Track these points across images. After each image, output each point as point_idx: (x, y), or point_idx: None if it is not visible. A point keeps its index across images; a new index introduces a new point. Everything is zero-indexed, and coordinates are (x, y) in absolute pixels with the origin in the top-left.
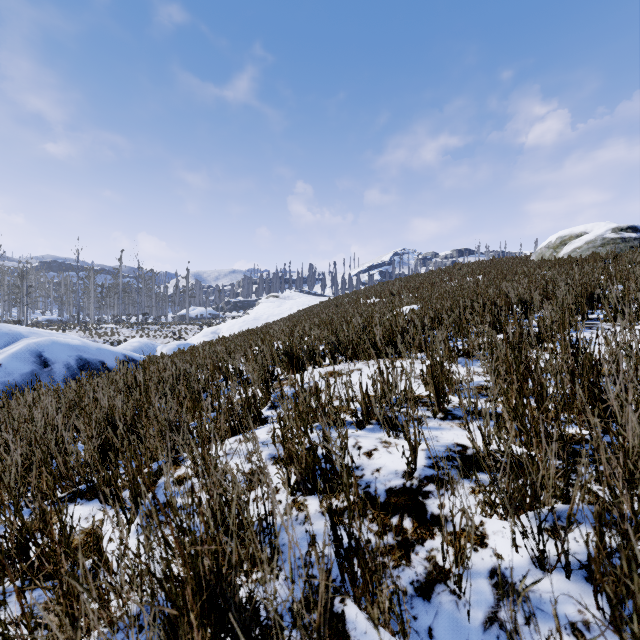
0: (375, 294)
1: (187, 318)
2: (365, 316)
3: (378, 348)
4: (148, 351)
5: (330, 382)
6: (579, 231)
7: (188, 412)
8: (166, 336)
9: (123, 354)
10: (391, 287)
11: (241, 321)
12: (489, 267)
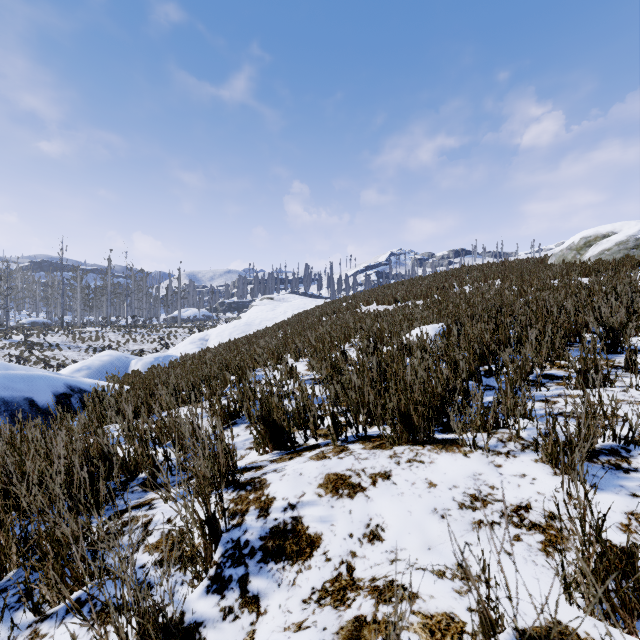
0: (377, 300)
1: (179, 320)
2: (372, 335)
3: (414, 423)
4: (120, 366)
5: (334, 511)
6: (606, 231)
7: (49, 586)
8: (154, 341)
9: (66, 384)
10: (394, 292)
11: (232, 326)
12: (503, 270)
